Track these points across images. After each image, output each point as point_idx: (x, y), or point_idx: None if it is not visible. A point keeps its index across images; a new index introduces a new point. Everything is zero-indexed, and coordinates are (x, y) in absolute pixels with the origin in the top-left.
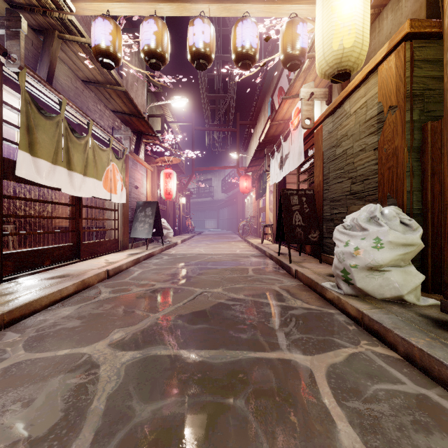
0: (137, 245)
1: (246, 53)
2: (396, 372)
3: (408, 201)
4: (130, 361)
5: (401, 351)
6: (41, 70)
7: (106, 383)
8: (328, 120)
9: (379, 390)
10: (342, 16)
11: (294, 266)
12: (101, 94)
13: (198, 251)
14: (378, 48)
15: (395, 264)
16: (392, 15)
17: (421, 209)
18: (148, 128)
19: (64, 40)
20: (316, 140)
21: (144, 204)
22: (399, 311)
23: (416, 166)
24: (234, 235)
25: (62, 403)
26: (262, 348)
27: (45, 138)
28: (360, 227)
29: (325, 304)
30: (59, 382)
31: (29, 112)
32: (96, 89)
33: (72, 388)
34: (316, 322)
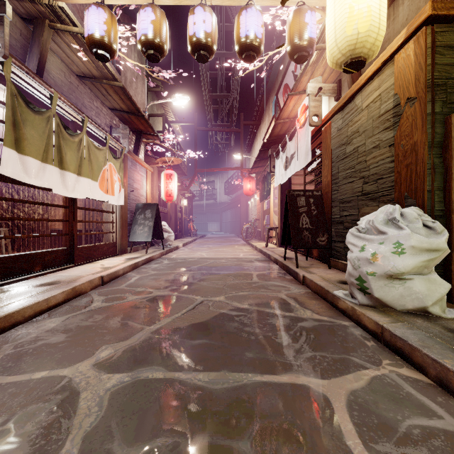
0: (136, 249)
1: (250, 44)
2: (429, 402)
3: (429, 201)
4: (116, 387)
5: (432, 374)
6: (31, 62)
7: (84, 418)
8: (337, 116)
9: (412, 427)
10: None
11: (301, 271)
12: (97, 90)
13: (200, 255)
14: (393, 37)
15: (417, 271)
16: (409, 0)
17: (444, 210)
18: (147, 127)
19: (56, 31)
20: (324, 138)
21: (144, 206)
22: (424, 325)
23: (438, 163)
24: (237, 238)
25: (27, 446)
26: (269, 370)
27: (33, 135)
28: (376, 230)
29: (338, 315)
30: (28, 416)
31: (15, 105)
32: (93, 85)
33: (42, 424)
34: (330, 336)
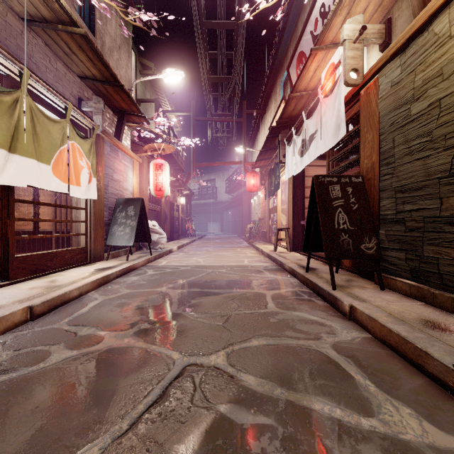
0: (117, 254)
1: None
2: None
3: None
4: None
5: None
6: None
7: None
8: (392, 64)
9: None
10: None
11: (343, 296)
12: (56, 45)
13: (195, 262)
14: None
15: None
16: None
17: None
18: (130, 104)
19: None
20: (365, 103)
21: (125, 201)
22: None
23: None
24: (239, 239)
25: None
26: None
27: None
28: None
29: None
30: None
31: None
32: (48, 37)
33: None
34: None
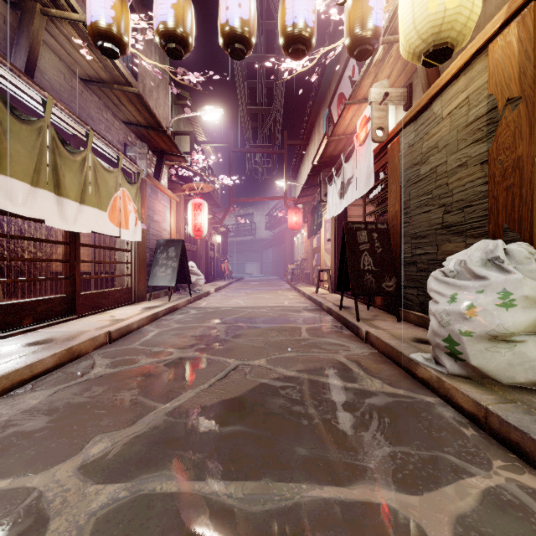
0: (157, 295)
1: (298, 34)
2: None
3: None
4: (105, 508)
5: None
6: (17, 57)
7: None
8: (408, 128)
9: None
10: None
11: (363, 325)
12: (107, 98)
13: (235, 303)
14: (483, 23)
15: (532, 331)
16: None
17: None
18: (171, 146)
19: (51, 19)
20: (391, 157)
21: (166, 242)
22: None
23: None
24: (280, 282)
25: None
26: (332, 478)
27: (19, 150)
28: (471, 273)
29: (417, 387)
30: None
31: None
32: (101, 92)
33: None
34: (411, 420)
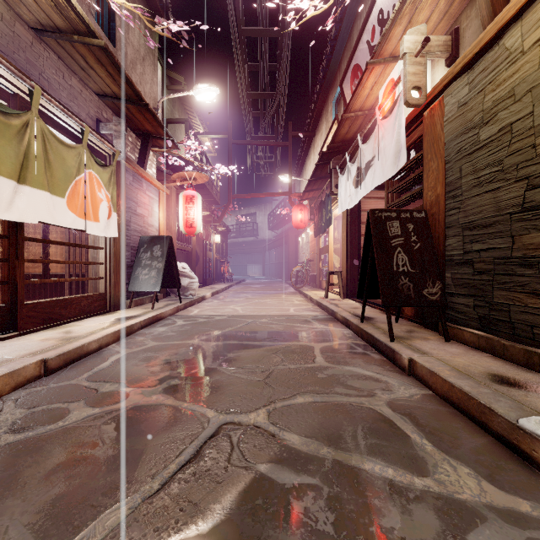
0: (141, 301)
1: None
2: None
3: None
4: None
5: None
6: None
7: None
8: (459, 82)
9: None
10: None
11: (402, 349)
12: (71, 58)
13: (232, 311)
14: None
15: None
16: None
17: None
18: (156, 126)
19: None
20: (429, 126)
21: (151, 239)
22: None
23: None
24: (284, 285)
25: None
26: None
27: None
28: None
29: None
30: None
31: None
32: (62, 49)
33: None
34: None
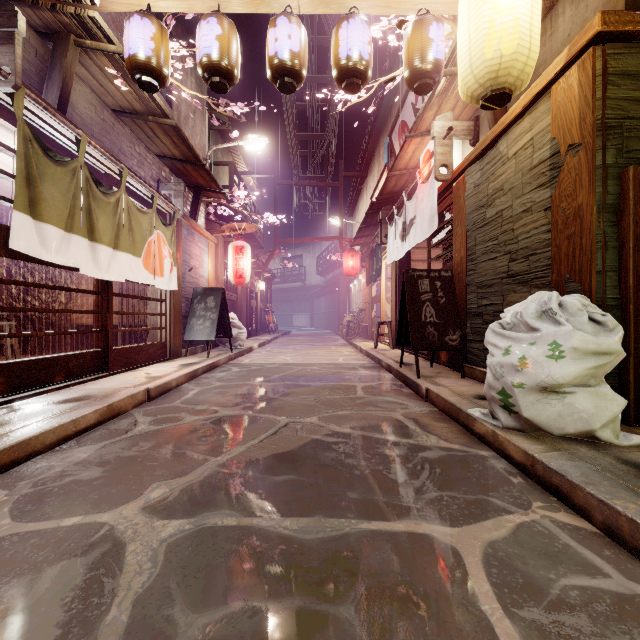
0: (194, 351)
1: (353, 67)
2: (593, 556)
3: (598, 286)
4: (174, 537)
5: (598, 520)
6: (50, 92)
7: (133, 576)
8: (474, 167)
9: (569, 588)
10: (499, 7)
11: (424, 383)
12: (140, 130)
13: (283, 360)
14: (550, 59)
15: (581, 382)
16: (572, 9)
17: (619, 299)
18: (209, 181)
19: (84, 49)
20: (456, 197)
21: (204, 291)
22: (589, 454)
23: (611, 234)
24: (334, 336)
25: (60, 612)
26: (380, 515)
27: (54, 194)
28: (526, 325)
29: (474, 442)
30: (59, 574)
31: (29, 154)
32: (134, 124)
33: (79, 585)
34: (462, 471)
